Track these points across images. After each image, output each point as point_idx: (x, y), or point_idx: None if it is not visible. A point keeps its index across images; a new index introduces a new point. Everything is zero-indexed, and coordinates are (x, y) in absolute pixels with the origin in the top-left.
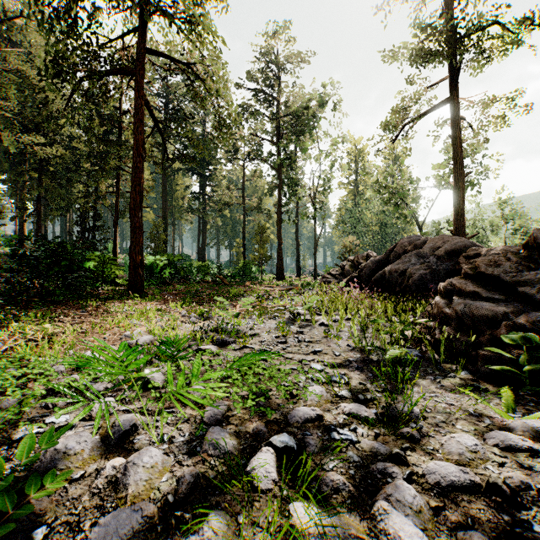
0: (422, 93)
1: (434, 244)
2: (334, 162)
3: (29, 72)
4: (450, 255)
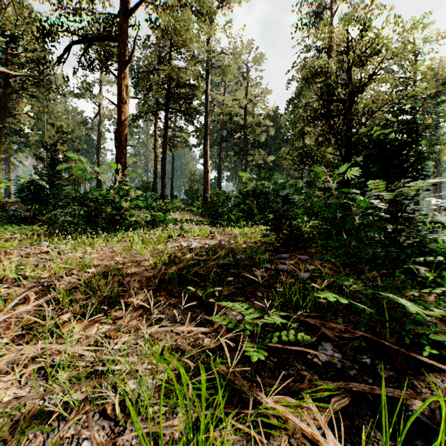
0: None
1: None
2: None
3: (263, 123)
4: None
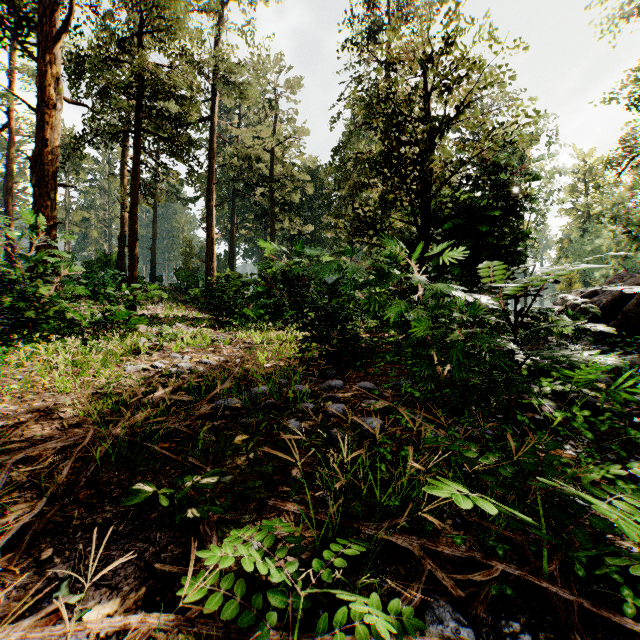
0: None
1: (634, 280)
2: (549, 195)
3: (298, 176)
4: None
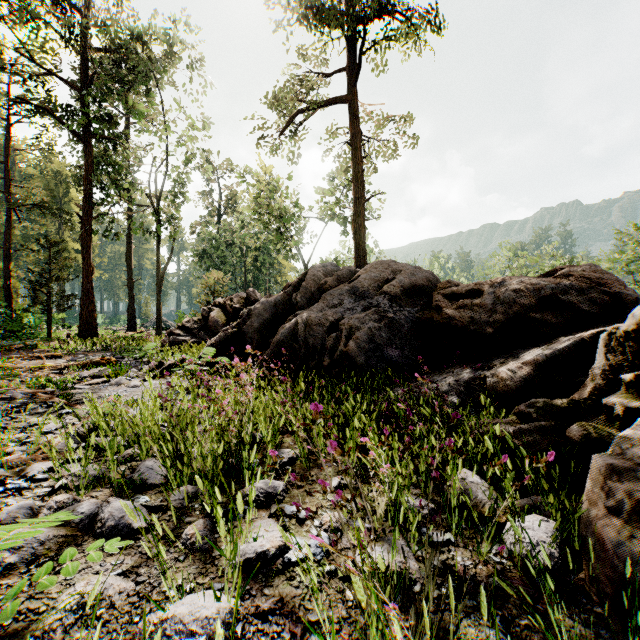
0: (315, 81)
1: (379, 274)
2: (191, 156)
3: None
4: (409, 293)
